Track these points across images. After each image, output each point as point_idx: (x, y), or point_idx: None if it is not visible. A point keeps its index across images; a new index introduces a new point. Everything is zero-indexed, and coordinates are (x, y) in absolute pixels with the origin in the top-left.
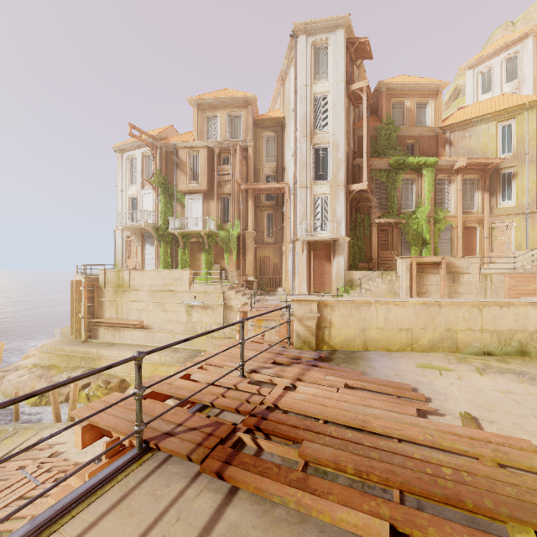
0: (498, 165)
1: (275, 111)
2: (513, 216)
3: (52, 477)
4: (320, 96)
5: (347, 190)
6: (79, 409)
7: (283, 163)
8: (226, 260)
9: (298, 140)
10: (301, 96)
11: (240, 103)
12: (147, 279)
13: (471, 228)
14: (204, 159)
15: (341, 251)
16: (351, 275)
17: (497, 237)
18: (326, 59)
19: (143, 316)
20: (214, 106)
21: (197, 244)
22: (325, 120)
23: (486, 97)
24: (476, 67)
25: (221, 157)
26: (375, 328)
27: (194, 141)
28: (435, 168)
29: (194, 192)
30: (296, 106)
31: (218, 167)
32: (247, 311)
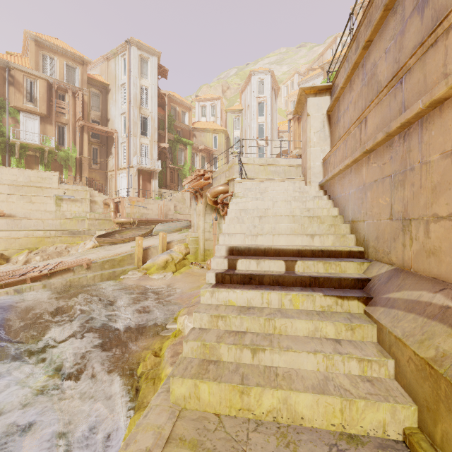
0: (213, 153)
1: (99, 76)
2: None
3: (61, 262)
4: (144, 87)
5: (158, 146)
6: (197, 169)
7: (107, 115)
8: (66, 175)
9: (131, 107)
10: (134, 82)
11: (77, 59)
12: (7, 175)
13: None
14: (43, 89)
15: (157, 177)
16: (161, 191)
17: None
18: (147, 68)
19: (3, 207)
20: (52, 50)
21: (33, 157)
22: (146, 102)
23: (204, 119)
24: (200, 102)
25: (58, 93)
26: None
27: (32, 69)
28: (192, 146)
29: (29, 112)
30: (130, 87)
31: (56, 100)
32: (123, 198)
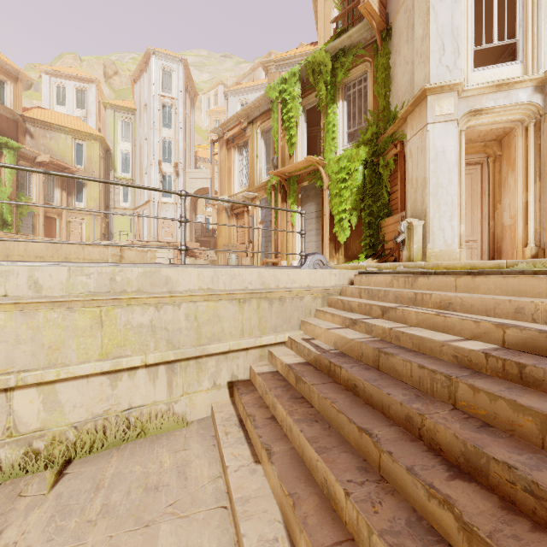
0: (74, 172)
1: None
2: (85, 215)
3: None
4: None
5: None
6: None
7: None
8: None
9: None
10: None
11: None
12: None
13: (52, 219)
14: None
15: None
16: None
17: (73, 229)
18: None
19: None
20: None
21: None
22: None
23: (61, 109)
24: (52, 76)
25: None
26: (17, 255)
27: None
28: (18, 153)
29: None
30: None
31: None
32: None
